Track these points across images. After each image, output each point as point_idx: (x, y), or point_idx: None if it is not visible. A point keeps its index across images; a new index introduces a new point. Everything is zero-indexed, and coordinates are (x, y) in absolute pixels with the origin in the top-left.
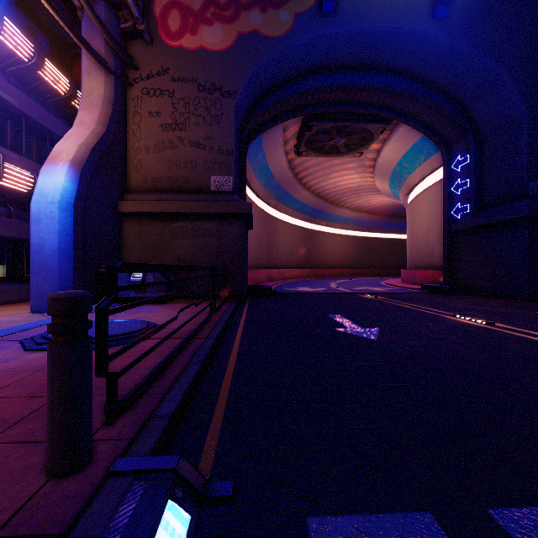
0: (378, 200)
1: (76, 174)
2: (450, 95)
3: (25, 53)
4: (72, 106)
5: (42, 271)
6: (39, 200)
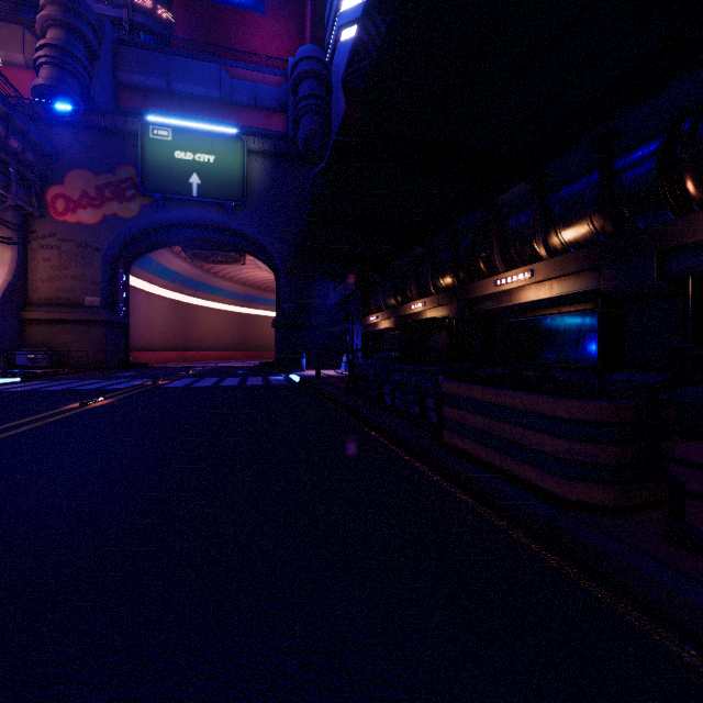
0: None
1: None
2: (260, 246)
3: None
4: None
5: None
6: None
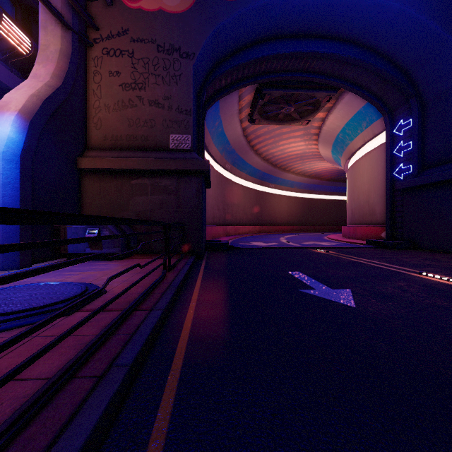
0: (320, 166)
1: (24, 124)
2: (395, 62)
3: None
4: None
5: None
6: None
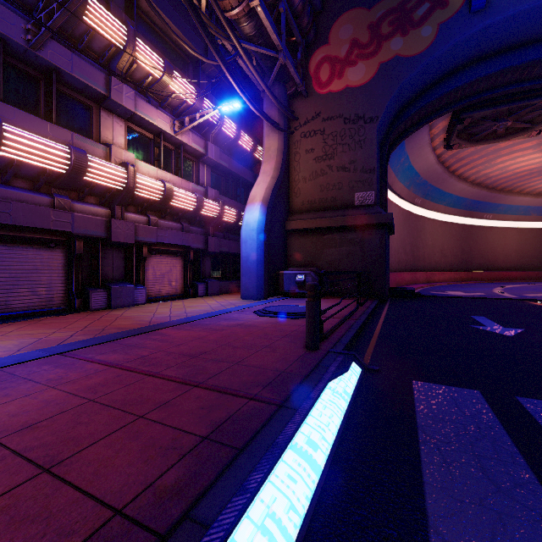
0: None
1: (264, 209)
2: None
3: (232, 132)
4: (253, 156)
5: (247, 273)
6: (246, 229)
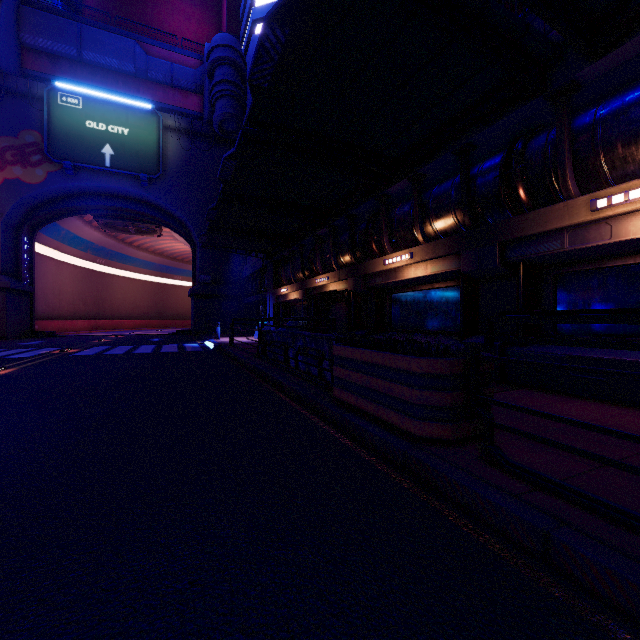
0: None
1: None
2: (176, 219)
3: None
4: None
5: None
6: None
